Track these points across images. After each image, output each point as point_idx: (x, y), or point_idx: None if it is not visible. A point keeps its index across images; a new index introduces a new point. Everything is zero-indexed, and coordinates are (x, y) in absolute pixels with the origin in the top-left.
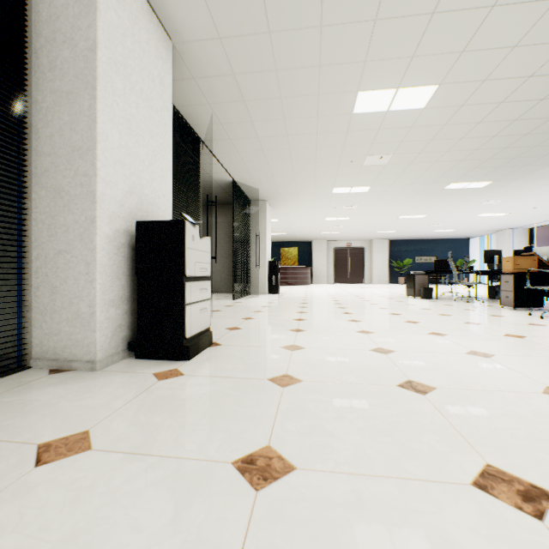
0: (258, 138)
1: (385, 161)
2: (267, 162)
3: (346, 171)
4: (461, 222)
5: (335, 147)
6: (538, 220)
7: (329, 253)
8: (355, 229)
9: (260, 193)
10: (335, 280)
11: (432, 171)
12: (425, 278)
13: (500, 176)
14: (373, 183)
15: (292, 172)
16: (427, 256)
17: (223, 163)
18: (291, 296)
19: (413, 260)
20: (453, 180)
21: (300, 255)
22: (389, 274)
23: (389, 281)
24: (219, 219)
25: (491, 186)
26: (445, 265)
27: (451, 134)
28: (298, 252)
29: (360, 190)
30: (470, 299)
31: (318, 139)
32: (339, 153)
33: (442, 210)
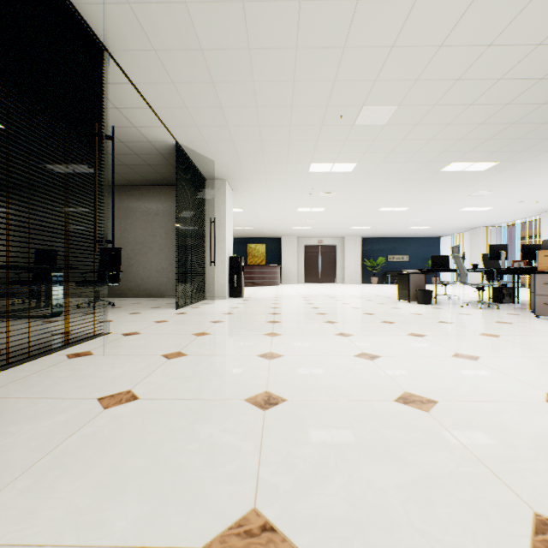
0: (202, 52)
1: (385, 119)
2: (221, 109)
3: (330, 134)
4: (441, 218)
5: (322, 83)
6: (515, 217)
7: (300, 251)
8: (329, 224)
9: (217, 167)
10: (306, 280)
11: (438, 142)
12: (422, 278)
13: (512, 153)
14: (361, 157)
15: (259, 133)
16: (400, 255)
17: (155, 107)
18: (257, 301)
19: (386, 259)
20: (456, 158)
21: (268, 252)
22: (361, 274)
23: (362, 281)
24: (165, 202)
25: (494, 169)
26: (444, 262)
27: (490, 68)
28: (265, 249)
29: (344, 167)
30: (475, 304)
31: (298, 63)
32: (325, 97)
33: (427, 201)
